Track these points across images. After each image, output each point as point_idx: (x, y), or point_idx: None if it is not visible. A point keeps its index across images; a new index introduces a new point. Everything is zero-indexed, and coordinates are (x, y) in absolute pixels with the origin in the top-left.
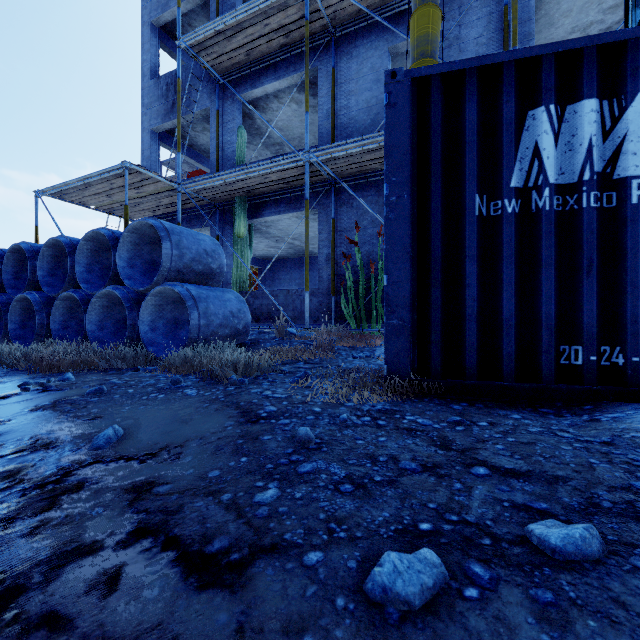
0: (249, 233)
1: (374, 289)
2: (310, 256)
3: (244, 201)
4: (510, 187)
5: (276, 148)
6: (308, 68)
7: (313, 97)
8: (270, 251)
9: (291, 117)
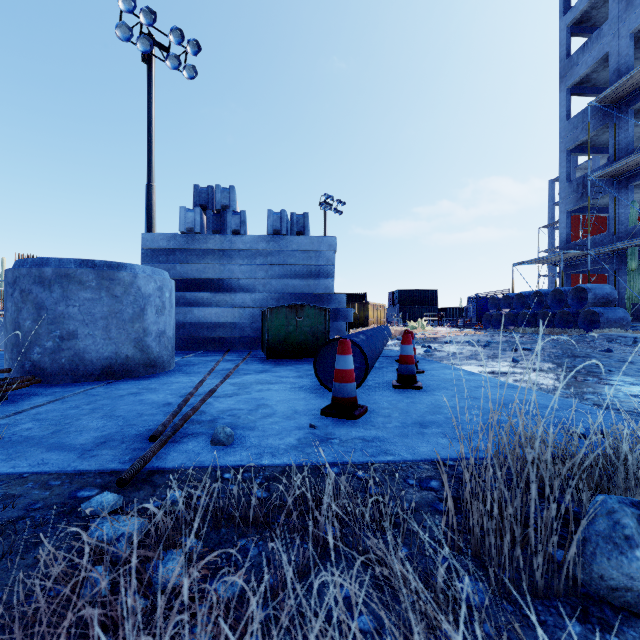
0: None
1: None
2: None
3: (634, 250)
4: None
5: None
6: None
7: None
8: None
9: None
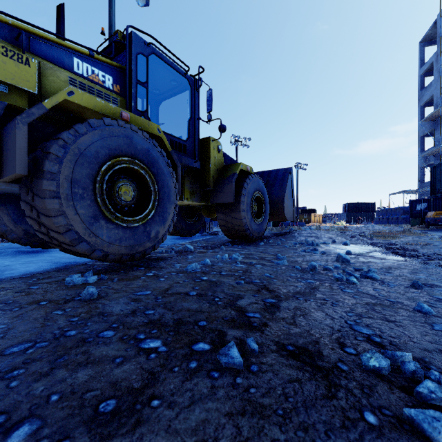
0: None
1: None
2: None
3: None
4: (416, 210)
5: None
6: None
7: None
8: None
9: None
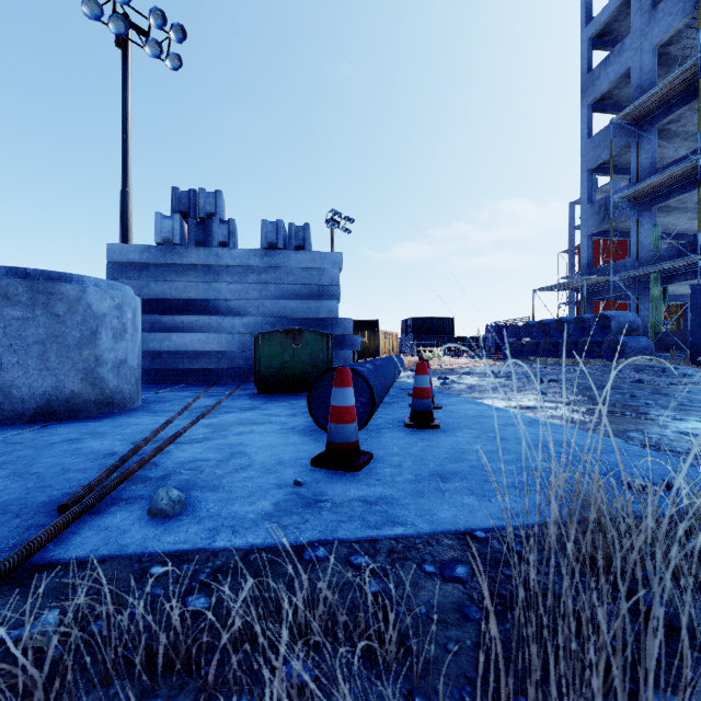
0: (663, 291)
1: None
2: None
3: (657, 276)
4: None
5: (696, 210)
6: (699, 208)
7: None
8: None
9: None
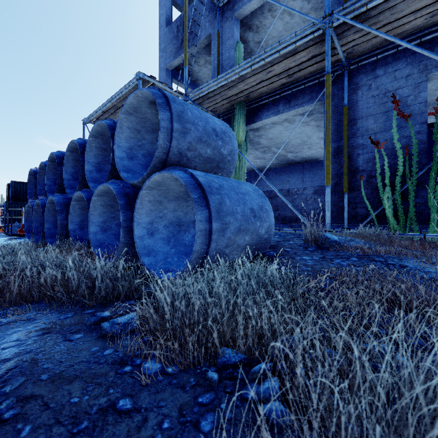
0: (244, 141)
1: (407, 182)
2: (289, 165)
3: (243, 107)
4: None
5: None
6: None
7: (307, 1)
8: (256, 162)
9: (282, 32)
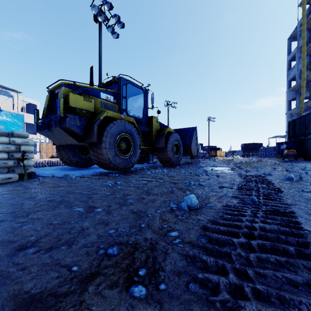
0: None
1: None
2: None
3: None
4: (280, 149)
5: None
6: None
7: None
8: None
9: None
